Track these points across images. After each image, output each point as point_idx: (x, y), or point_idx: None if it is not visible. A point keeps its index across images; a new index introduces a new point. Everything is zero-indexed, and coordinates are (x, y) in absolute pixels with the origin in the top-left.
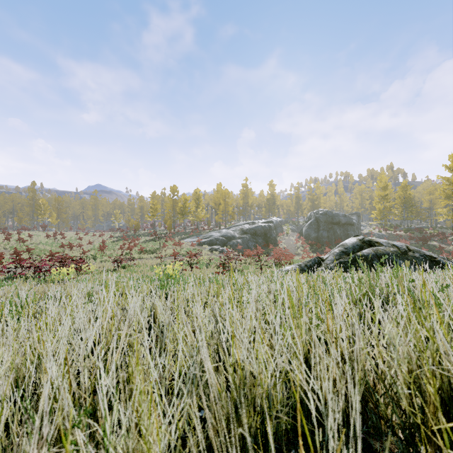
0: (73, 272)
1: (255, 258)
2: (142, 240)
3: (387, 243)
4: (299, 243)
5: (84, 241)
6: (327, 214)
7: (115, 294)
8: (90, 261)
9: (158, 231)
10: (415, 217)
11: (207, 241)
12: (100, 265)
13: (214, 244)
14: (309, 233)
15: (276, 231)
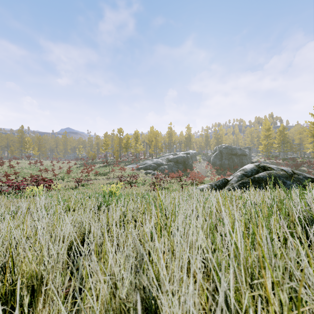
0: (42, 189)
1: (177, 179)
2: (97, 166)
3: (277, 168)
4: (208, 168)
5: (56, 166)
6: (228, 147)
7: (66, 209)
8: (59, 181)
9: (109, 160)
10: (290, 150)
11: (143, 166)
12: (65, 184)
13: (148, 169)
14: (215, 161)
15: (192, 160)
